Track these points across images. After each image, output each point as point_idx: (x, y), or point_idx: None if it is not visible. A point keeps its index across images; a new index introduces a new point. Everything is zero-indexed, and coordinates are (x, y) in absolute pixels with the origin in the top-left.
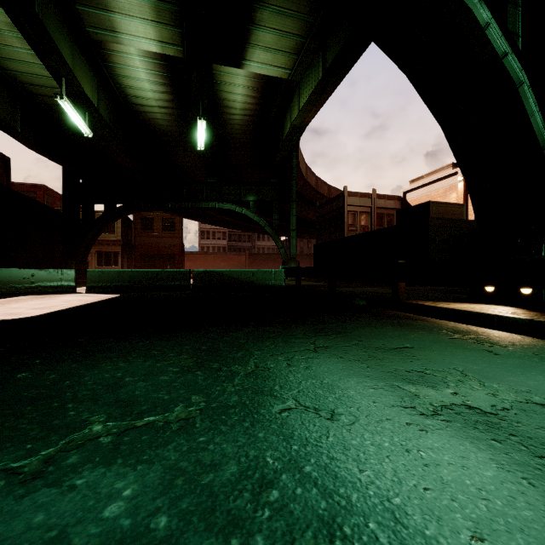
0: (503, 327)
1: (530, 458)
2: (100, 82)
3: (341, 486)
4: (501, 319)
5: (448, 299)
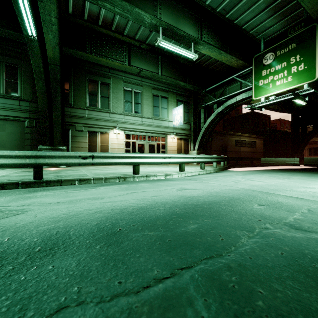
0: None
1: None
2: None
3: None
4: None
5: None
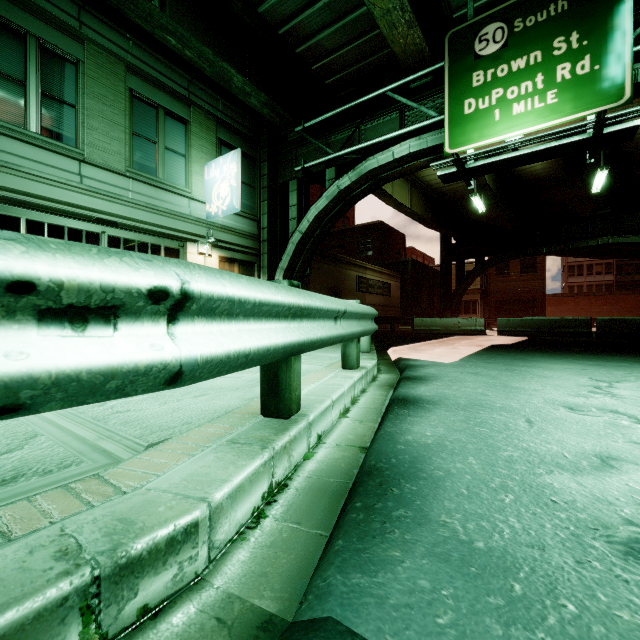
0: None
1: None
2: None
3: None
4: None
5: None
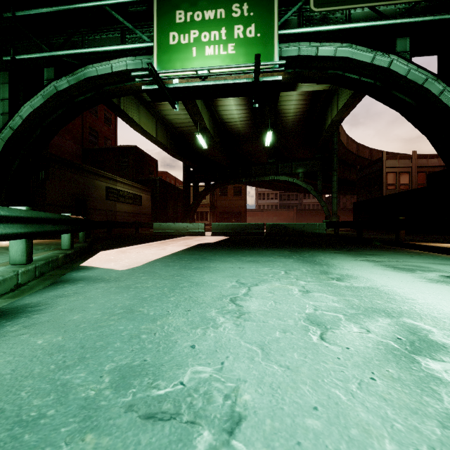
0: (448, 253)
1: (375, 263)
2: (210, 115)
3: (330, 262)
4: (448, 249)
5: (440, 242)
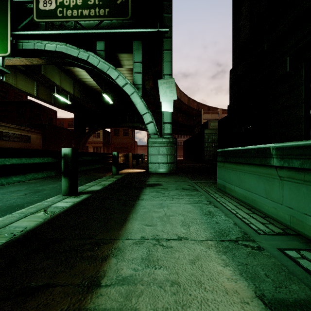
0: None
1: None
2: (75, 81)
3: None
4: None
5: None
